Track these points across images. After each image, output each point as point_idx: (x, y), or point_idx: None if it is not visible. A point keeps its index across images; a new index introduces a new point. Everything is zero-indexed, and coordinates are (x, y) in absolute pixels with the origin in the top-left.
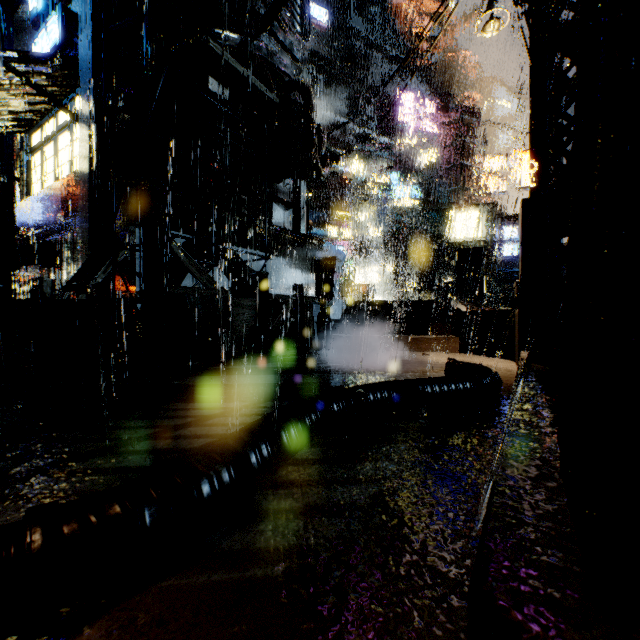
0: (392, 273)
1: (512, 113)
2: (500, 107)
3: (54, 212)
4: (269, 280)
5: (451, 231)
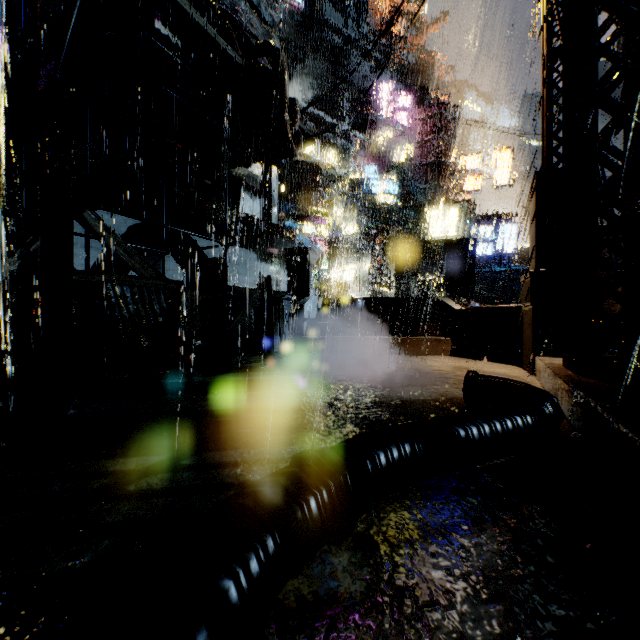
0: (368, 271)
1: (482, 117)
2: (471, 110)
3: None
4: (235, 275)
5: (428, 228)
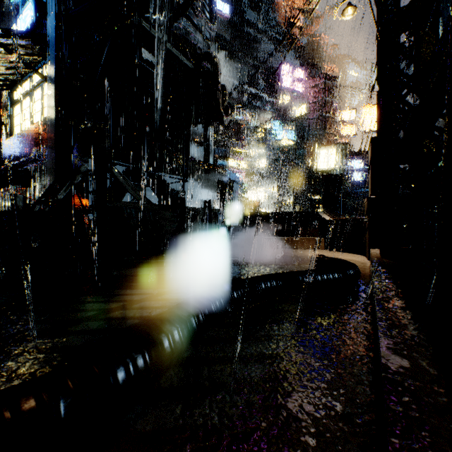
0: (274, 192)
1: (359, 80)
2: (350, 76)
3: (30, 147)
4: (187, 197)
5: (316, 163)
